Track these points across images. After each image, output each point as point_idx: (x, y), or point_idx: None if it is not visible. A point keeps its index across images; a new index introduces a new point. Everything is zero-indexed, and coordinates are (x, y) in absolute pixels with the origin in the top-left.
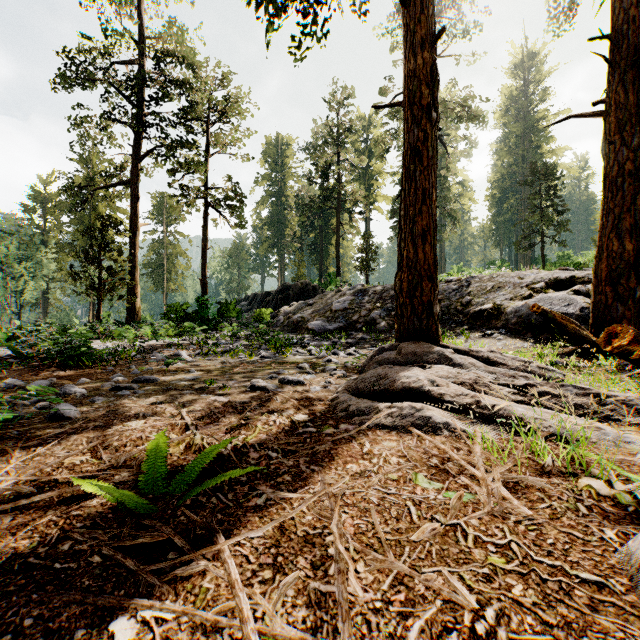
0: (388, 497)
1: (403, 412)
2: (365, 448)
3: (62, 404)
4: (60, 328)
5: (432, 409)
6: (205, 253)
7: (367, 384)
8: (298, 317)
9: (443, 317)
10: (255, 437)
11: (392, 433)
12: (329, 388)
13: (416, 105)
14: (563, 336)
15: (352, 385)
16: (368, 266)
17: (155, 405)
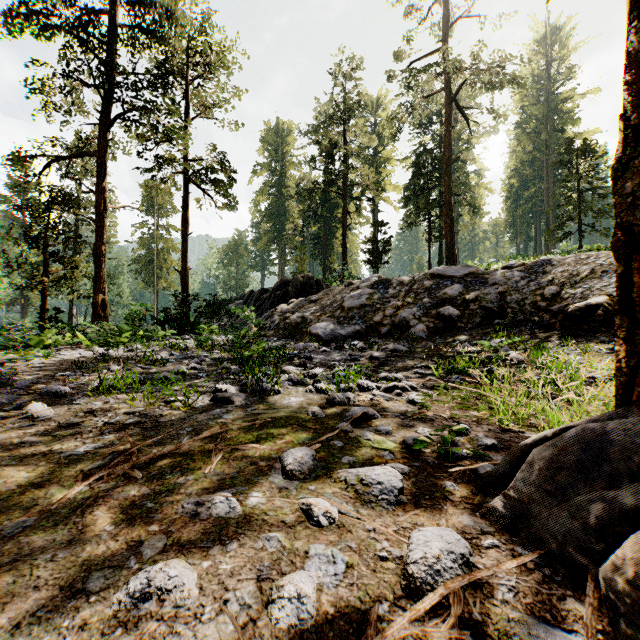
0: None
1: None
2: None
3: None
4: None
5: None
6: (186, 239)
7: None
8: (297, 317)
9: (514, 317)
10: None
11: None
12: None
13: None
14: None
15: None
16: (380, 258)
17: None
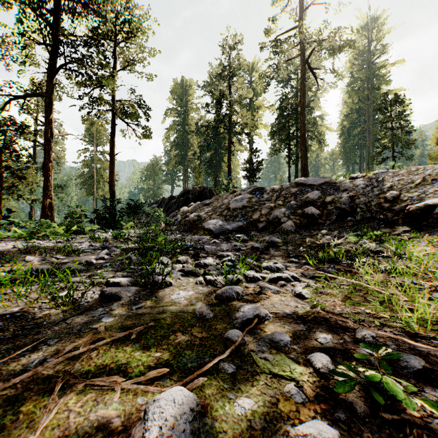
0: None
1: None
2: None
3: None
4: None
5: None
6: (113, 159)
7: None
8: (194, 216)
9: (363, 215)
10: None
11: None
12: None
13: None
14: None
15: None
16: (254, 175)
17: None
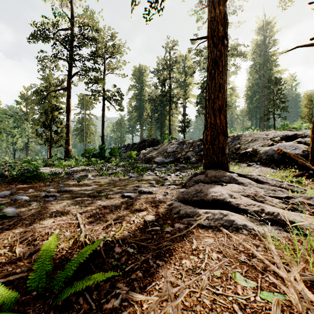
0: (218, 299)
1: (215, 216)
2: (193, 245)
3: (8, 207)
4: (25, 161)
5: (234, 215)
6: (103, 123)
7: (190, 195)
8: (150, 155)
9: None
10: (120, 233)
11: (209, 231)
12: (167, 196)
13: (215, 36)
14: (292, 166)
15: (180, 196)
16: (185, 130)
17: (64, 208)
